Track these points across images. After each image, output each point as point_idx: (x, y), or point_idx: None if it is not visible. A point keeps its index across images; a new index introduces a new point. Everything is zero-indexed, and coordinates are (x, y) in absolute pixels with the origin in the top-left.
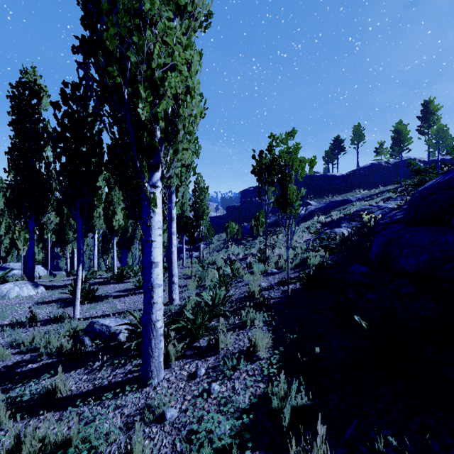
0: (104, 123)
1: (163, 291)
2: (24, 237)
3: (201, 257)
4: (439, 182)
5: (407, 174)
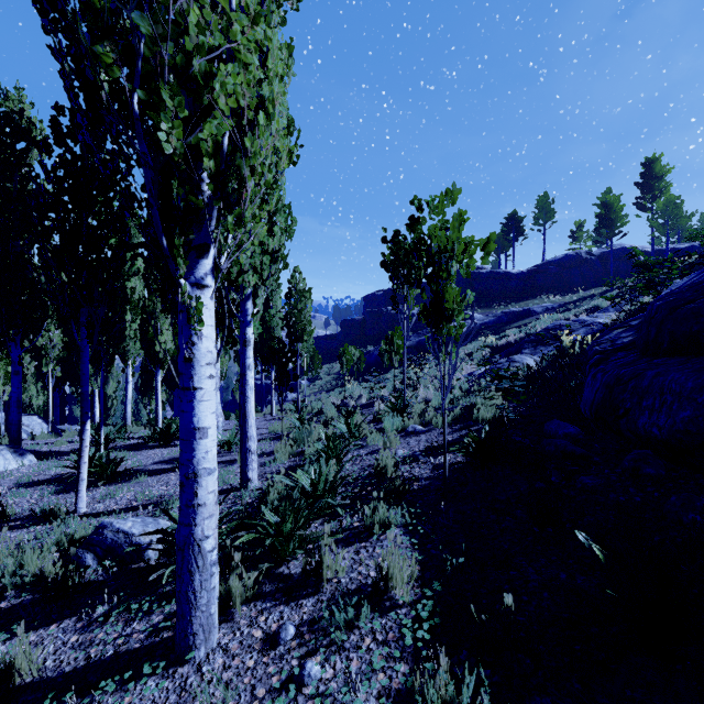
0: (98, 163)
1: (234, 462)
2: (5, 372)
3: (301, 401)
4: (696, 282)
5: (620, 272)
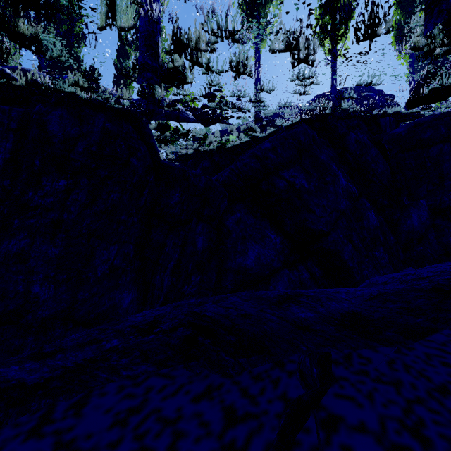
0: None
1: None
2: None
3: None
4: None
5: None
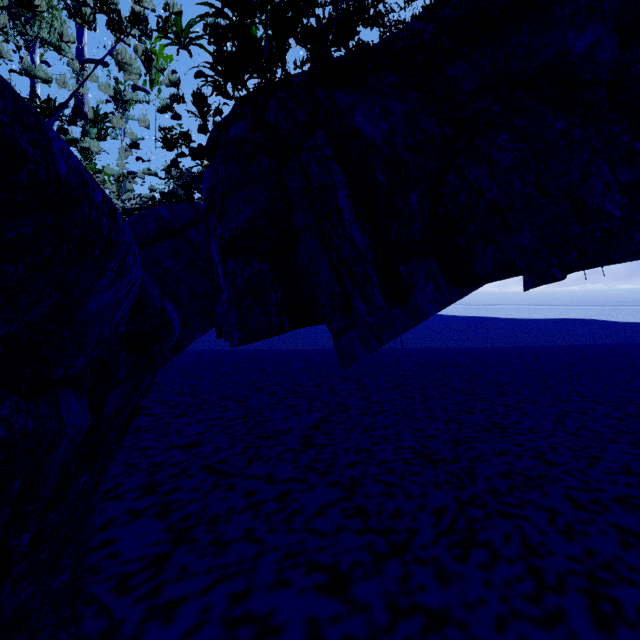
0: None
1: None
2: None
3: None
4: None
5: None
